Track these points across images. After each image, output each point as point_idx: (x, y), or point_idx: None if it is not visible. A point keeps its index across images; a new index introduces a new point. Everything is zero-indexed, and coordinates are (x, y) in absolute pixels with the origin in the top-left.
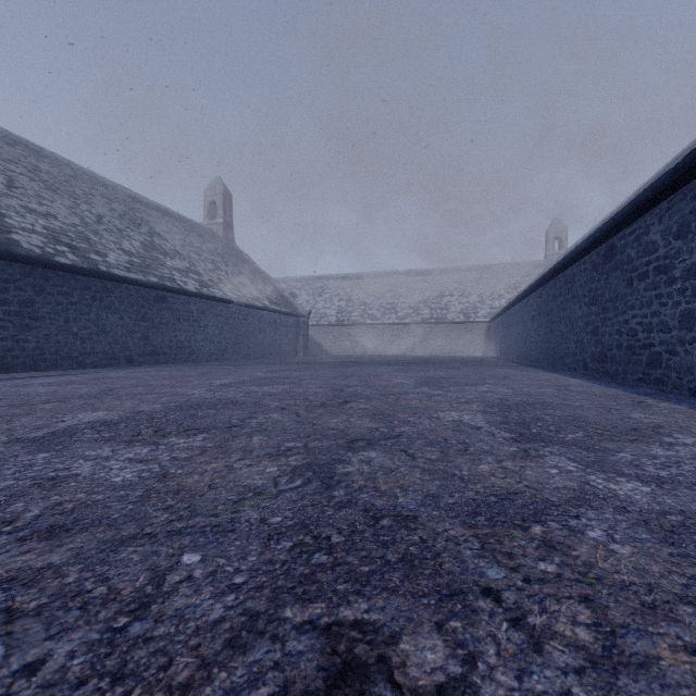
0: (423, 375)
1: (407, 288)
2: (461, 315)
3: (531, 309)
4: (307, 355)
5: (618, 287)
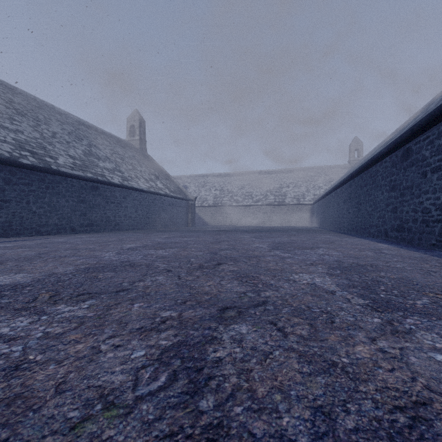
0: (273, 241)
1: (259, 182)
2: (294, 200)
3: (343, 195)
4: (194, 225)
5: (414, 178)
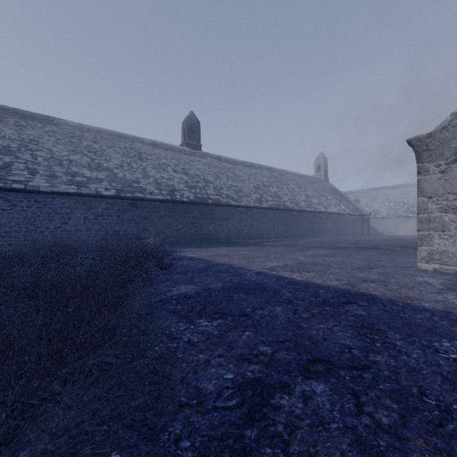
0: None
1: None
2: None
3: None
4: (368, 234)
5: None
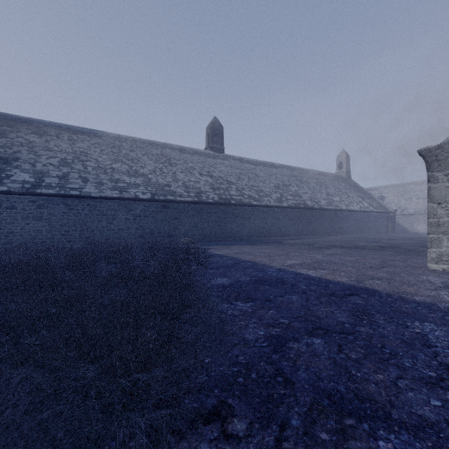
0: None
1: None
2: None
3: None
4: (393, 232)
5: None
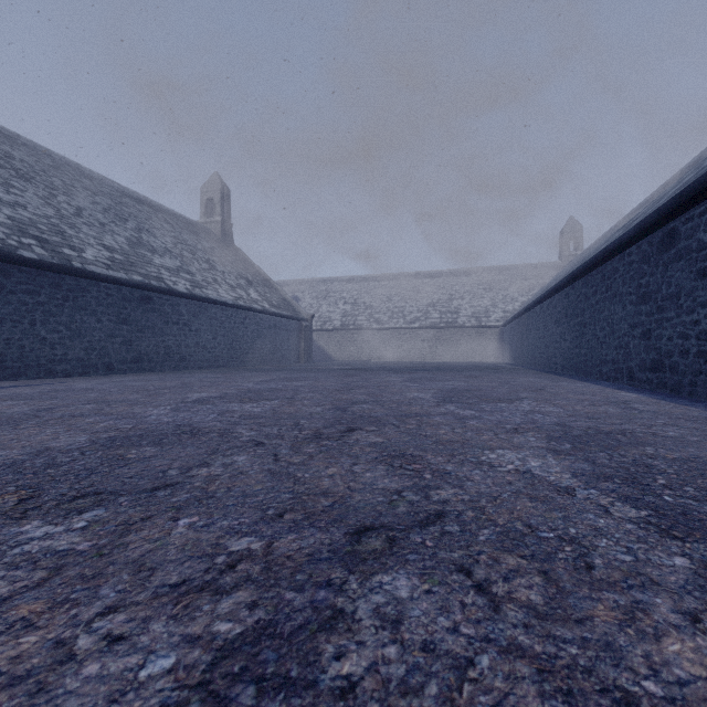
0: (441, 386)
1: (415, 291)
2: (472, 319)
3: (555, 311)
4: (310, 361)
5: (682, 281)
